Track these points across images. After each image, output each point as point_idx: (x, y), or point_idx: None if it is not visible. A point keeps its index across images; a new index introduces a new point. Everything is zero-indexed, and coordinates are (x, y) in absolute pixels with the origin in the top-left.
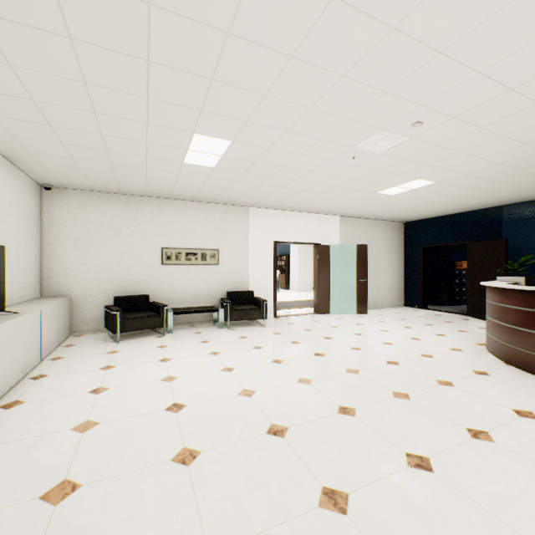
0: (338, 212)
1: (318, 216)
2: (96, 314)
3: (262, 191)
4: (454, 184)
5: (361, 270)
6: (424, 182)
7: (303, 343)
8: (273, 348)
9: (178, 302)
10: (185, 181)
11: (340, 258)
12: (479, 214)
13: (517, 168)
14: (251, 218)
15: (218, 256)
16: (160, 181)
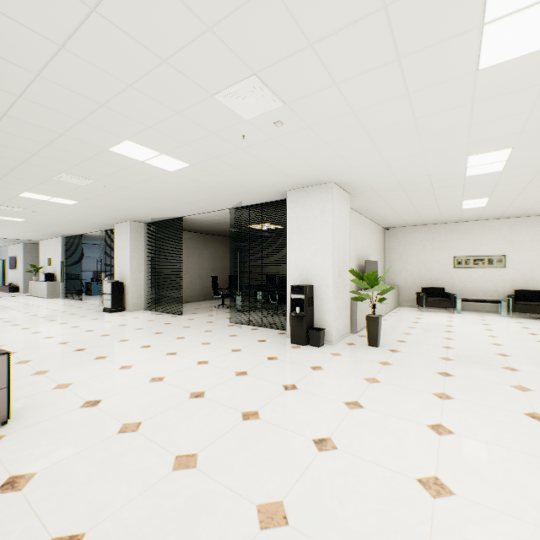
0: None
1: None
2: (410, 297)
3: None
4: None
5: None
6: None
7: None
8: (539, 330)
9: (466, 294)
10: (466, 214)
11: None
12: None
13: None
14: None
15: (504, 260)
16: (449, 217)
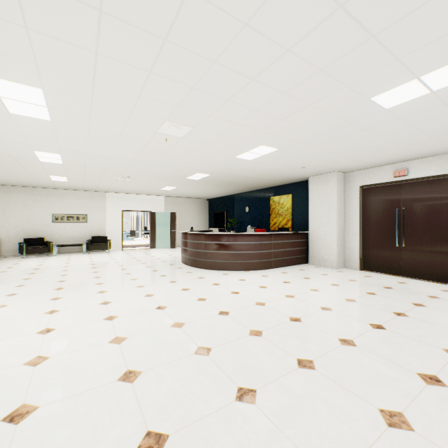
0: (160, 195)
1: (150, 197)
2: (15, 247)
3: (103, 187)
4: (187, 188)
5: (173, 225)
6: (172, 187)
7: (115, 257)
8: (98, 258)
9: (63, 241)
10: (59, 184)
11: (165, 219)
12: (229, 197)
13: (198, 185)
14: (107, 198)
15: (87, 218)
16: (47, 184)
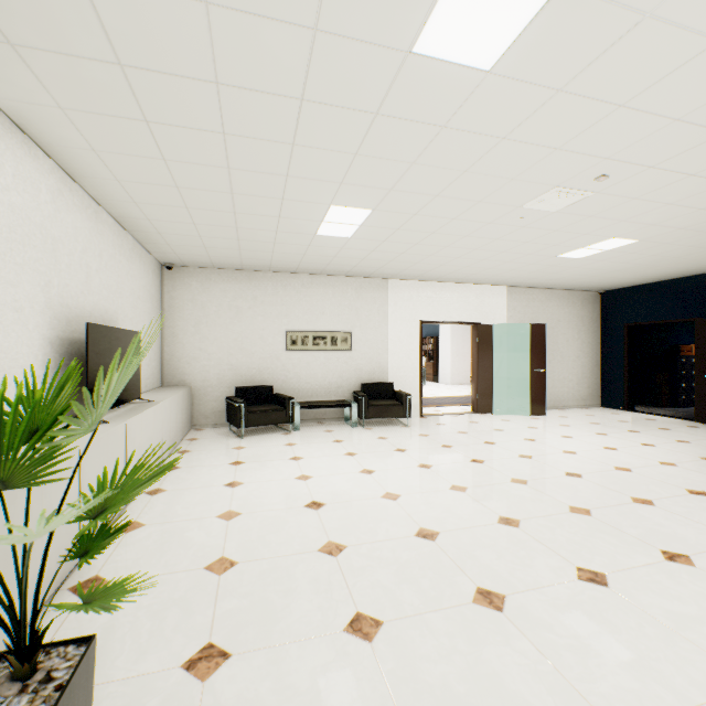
0: (504, 282)
1: (476, 288)
2: (216, 406)
3: (405, 260)
4: (667, 241)
5: (536, 357)
6: (622, 241)
7: (456, 447)
8: (420, 451)
9: (304, 394)
10: (314, 254)
11: (507, 342)
12: None
13: None
14: (390, 293)
15: (351, 340)
16: (287, 255)
